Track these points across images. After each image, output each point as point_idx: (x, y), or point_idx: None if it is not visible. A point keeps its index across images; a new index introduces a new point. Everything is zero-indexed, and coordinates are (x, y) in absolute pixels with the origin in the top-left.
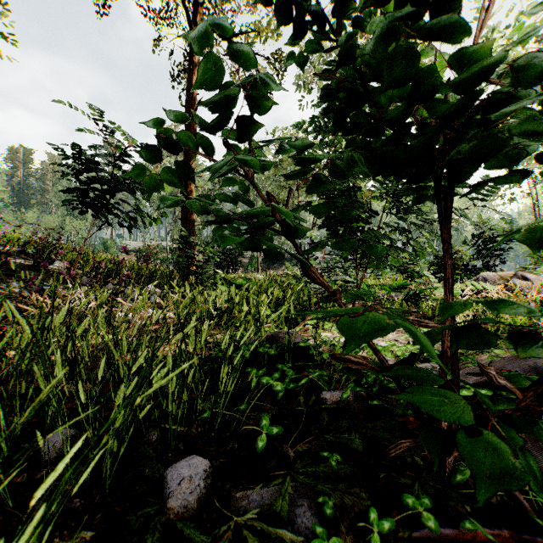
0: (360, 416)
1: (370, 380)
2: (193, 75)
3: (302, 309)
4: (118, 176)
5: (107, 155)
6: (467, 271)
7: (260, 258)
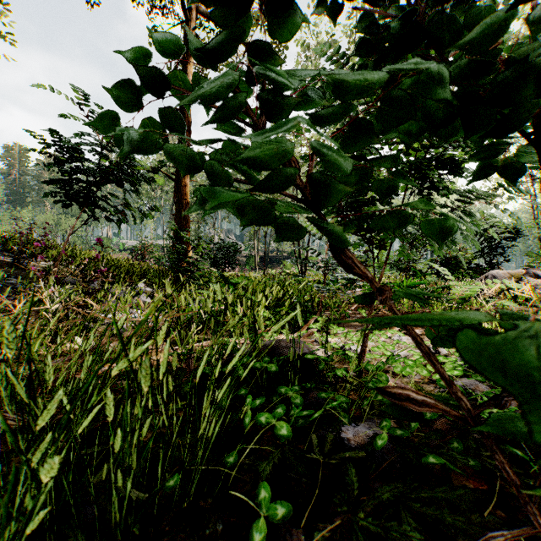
0: (397, 465)
1: None
2: (188, 64)
3: (304, 310)
4: (105, 166)
5: (92, 144)
6: (469, 269)
7: (257, 257)
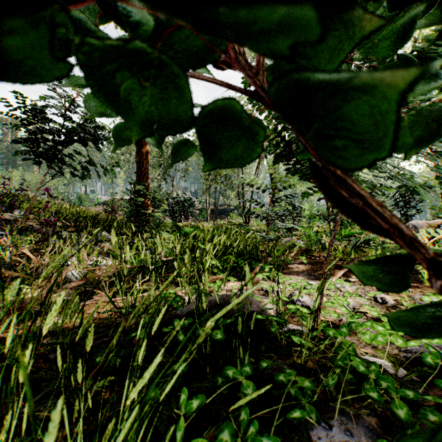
0: None
1: (403, 416)
2: None
3: (249, 257)
4: (72, 128)
5: (59, 107)
6: None
7: (208, 209)
